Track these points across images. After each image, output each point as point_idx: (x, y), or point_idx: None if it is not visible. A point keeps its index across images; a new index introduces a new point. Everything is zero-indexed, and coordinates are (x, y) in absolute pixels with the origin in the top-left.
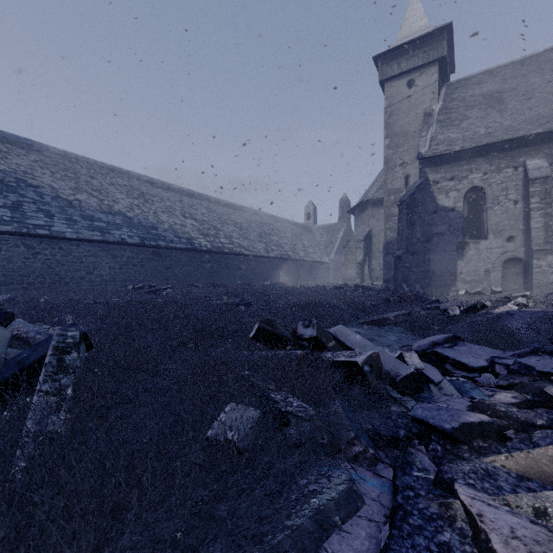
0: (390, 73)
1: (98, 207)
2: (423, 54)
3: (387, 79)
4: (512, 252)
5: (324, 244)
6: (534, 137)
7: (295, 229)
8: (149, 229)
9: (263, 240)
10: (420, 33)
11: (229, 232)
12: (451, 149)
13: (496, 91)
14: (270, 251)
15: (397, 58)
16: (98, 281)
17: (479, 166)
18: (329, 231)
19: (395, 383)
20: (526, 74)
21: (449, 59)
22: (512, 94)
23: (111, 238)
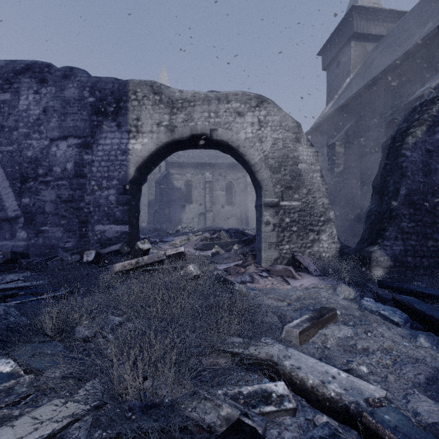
0: None
1: None
2: None
3: None
4: (201, 210)
5: None
6: (208, 163)
7: None
8: None
9: None
10: None
11: None
12: (179, 161)
13: None
14: None
15: None
16: None
17: (190, 171)
18: None
19: (152, 242)
20: None
21: None
22: None
23: None
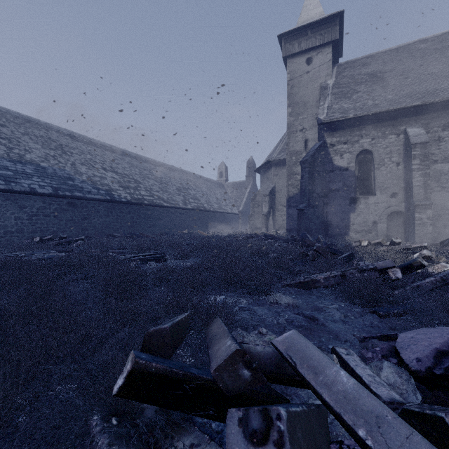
0: (292, 50)
1: (5, 155)
2: (320, 36)
3: (289, 55)
4: (395, 207)
5: (234, 198)
6: (412, 109)
7: (210, 185)
8: (64, 179)
9: (181, 193)
10: (317, 18)
11: (149, 185)
12: (346, 116)
13: (378, 71)
14: (187, 203)
15: (297, 38)
16: (2, 232)
17: (368, 132)
18: (238, 187)
19: None
20: (401, 59)
21: (339, 44)
22: (392, 74)
23: (17, 187)
